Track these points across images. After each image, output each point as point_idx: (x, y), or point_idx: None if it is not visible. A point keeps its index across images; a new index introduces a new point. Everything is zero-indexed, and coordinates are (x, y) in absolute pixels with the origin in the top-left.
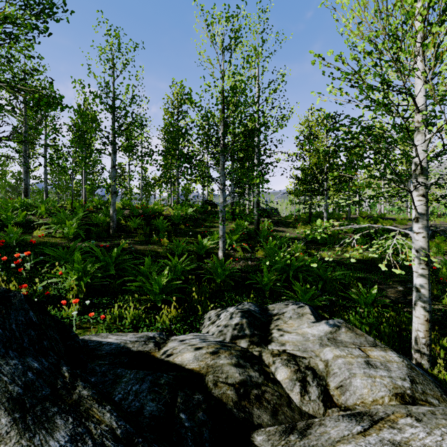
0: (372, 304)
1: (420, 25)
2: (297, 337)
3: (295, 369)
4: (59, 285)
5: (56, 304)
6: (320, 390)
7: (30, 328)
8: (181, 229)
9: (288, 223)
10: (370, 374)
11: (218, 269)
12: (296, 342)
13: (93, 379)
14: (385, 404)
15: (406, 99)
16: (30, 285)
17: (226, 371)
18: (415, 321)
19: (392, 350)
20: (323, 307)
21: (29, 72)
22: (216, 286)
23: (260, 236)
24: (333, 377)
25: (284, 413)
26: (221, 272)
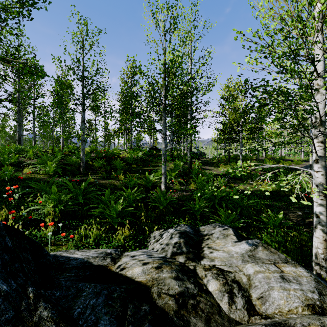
0: (279, 225)
1: (323, 5)
2: (223, 254)
3: (224, 282)
4: (39, 211)
5: (36, 226)
6: (245, 300)
7: (4, 252)
8: (134, 168)
9: (213, 163)
10: (285, 287)
11: (161, 199)
12: (223, 258)
13: (58, 293)
14: (299, 314)
15: (313, 64)
16: (17, 211)
17: (168, 283)
18: (315, 240)
19: (301, 266)
20: (241, 228)
21: (15, 47)
22: (159, 211)
23: (192, 173)
24: (255, 289)
25: (216, 320)
26: (163, 200)
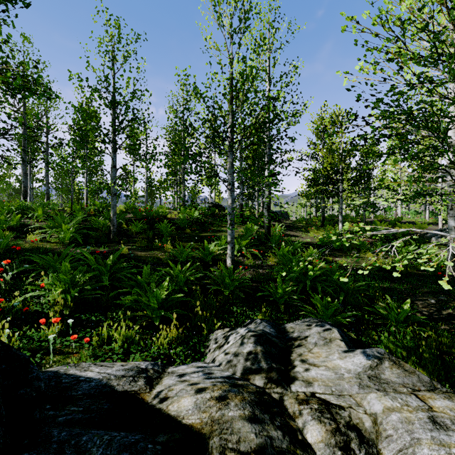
0: (404, 320)
1: None
2: (327, 373)
3: (333, 429)
4: (41, 299)
5: (36, 323)
6: None
7: None
8: (187, 233)
9: (300, 227)
10: (441, 440)
11: (226, 280)
12: (327, 381)
13: None
14: None
15: None
16: (8, 299)
17: (237, 429)
18: None
19: None
20: (348, 324)
21: None
22: (223, 298)
23: (271, 241)
24: (387, 442)
25: None
26: (229, 282)
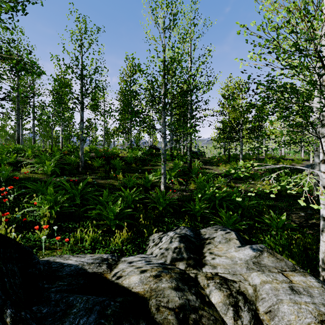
0: (282, 227)
1: None
2: (226, 261)
3: (228, 294)
4: (34, 213)
5: (31, 229)
6: (251, 314)
7: None
8: (133, 167)
9: (213, 162)
10: (295, 300)
11: (161, 199)
12: (226, 265)
13: (45, 310)
14: None
15: (324, 56)
16: (12, 213)
17: (167, 295)
18: (322, 245)
19: (311, 275)
20: (243, 230)
21: (7, 42)
22: (158, 212)
23: (192, 172)
24: (262, 302)
25: None
26: (162, 201)
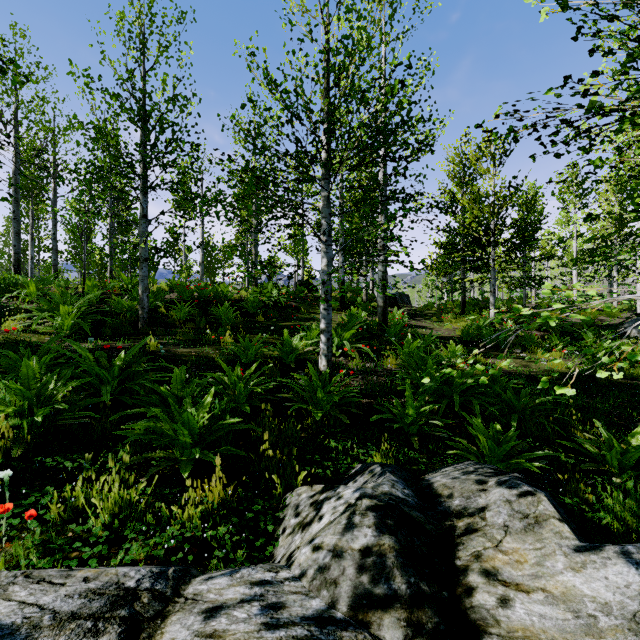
0: (633, 465)
1: None
2: (554, 614)
3: None
4: None
5: None
6: None
7: None
8: (259, 322)
9: (429, 315)
10: None
11: (319, 392)
12: (561, 639)
13: None
14: None
15: None
16: None
17: None
18: None
19: None
20: (534, 472)
21: None
22: (313, 424)
23: (389, 333)
24: None
25: None
26: (323, 396)
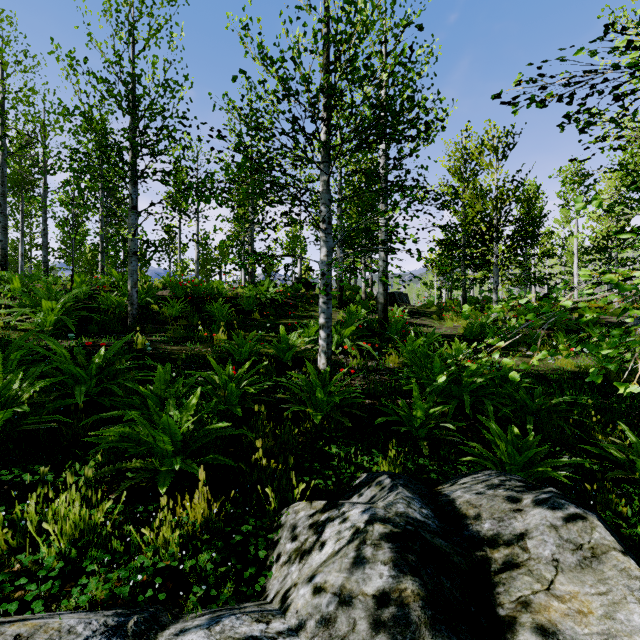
0: None
1: None
2: None
3: None
4: None
5: None
6: None
7: None
8: (255, 320)
9: (429, 313)
10: None
11: (318, 393)
12: None
13: None
14: None
15: None
16: None
17: None
18: None
19: None
20: (558, 481)
21: None
22: (312, 428)
23: (390, 331)
24: None
25: None
26: (322, 397)
